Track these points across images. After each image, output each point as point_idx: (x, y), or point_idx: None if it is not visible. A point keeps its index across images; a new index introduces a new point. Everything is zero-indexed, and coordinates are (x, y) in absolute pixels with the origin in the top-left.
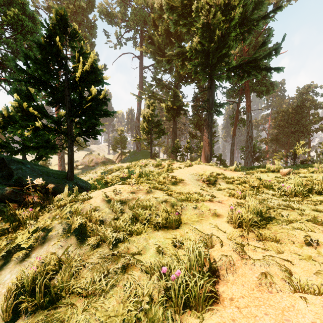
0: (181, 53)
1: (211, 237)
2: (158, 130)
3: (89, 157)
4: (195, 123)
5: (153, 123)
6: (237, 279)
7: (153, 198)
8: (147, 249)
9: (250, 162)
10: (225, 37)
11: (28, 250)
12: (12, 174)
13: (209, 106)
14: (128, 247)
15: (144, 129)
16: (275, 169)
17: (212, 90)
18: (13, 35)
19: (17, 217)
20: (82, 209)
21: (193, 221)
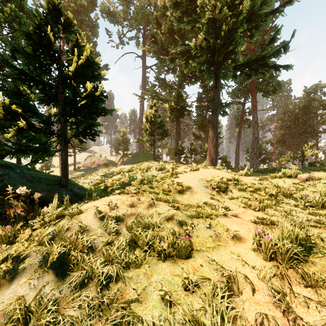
0: (186, 51)
1: (237, 276)
2: (161, 132)
3: (90, 158)
4: (199, 124)
5: (156, 124)
6: None
7: (157, 213)
8: (148, 292)
9: (255, 164)
10: (232, 33)
11: None
12: None
13: (214, 106)
14: (123, 288)
15: (146, 130)
16: (293, 174)
17: (218, 89)
18: (10, 32)
19: None
20: (69, 228)
21: (208, 247)
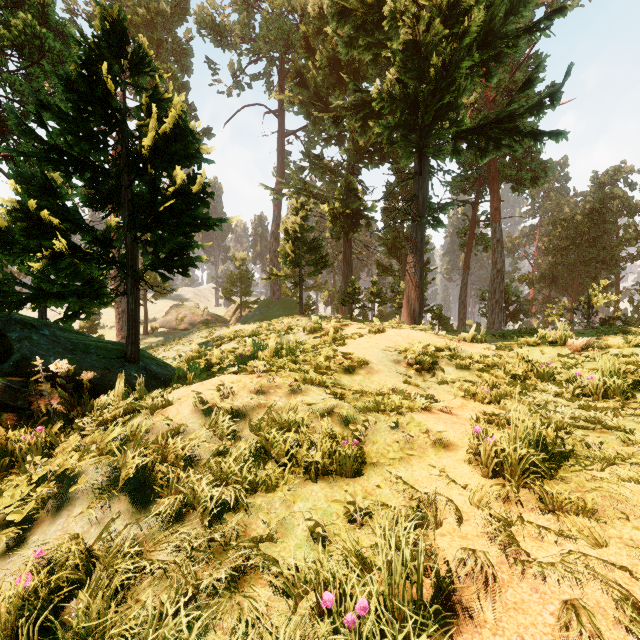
0: (362, 103)
1: (435, 500)
2: (314, 259)
3: (177, 311)
4: (389, 244)
5: (304, 245)
6: (506, 618)
7: (304, 404)
8: (288, 526)
9: (498, 321)
10: (450, 70)
11: (23, 525)
12: (10, 350)
13: (417, 210)
14: (246, 522)
15: (286, 256)
16: (558, 338)
17: (424, 177)
18: (23, 66)
19: (10, 447)
20: (149, 430)
21: (392, 459)
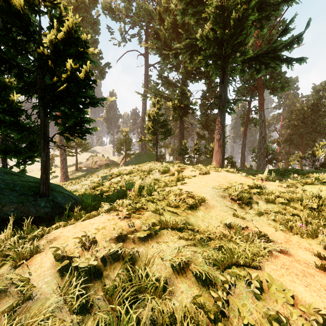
0: (190, 45)
1: None
2: (164, 131)
3: (92, 159)
4: (203, 123)
5: (158, 123)
6: None
7: (160, 258)
8: None
9: (263, 164)
10: (242, 21)
11: None
12: None
13: (221, 103)
14: None
15: (149, 129)
16: None
17: (225, 84)
18: None
19: None
20: (4, 289)
21: None
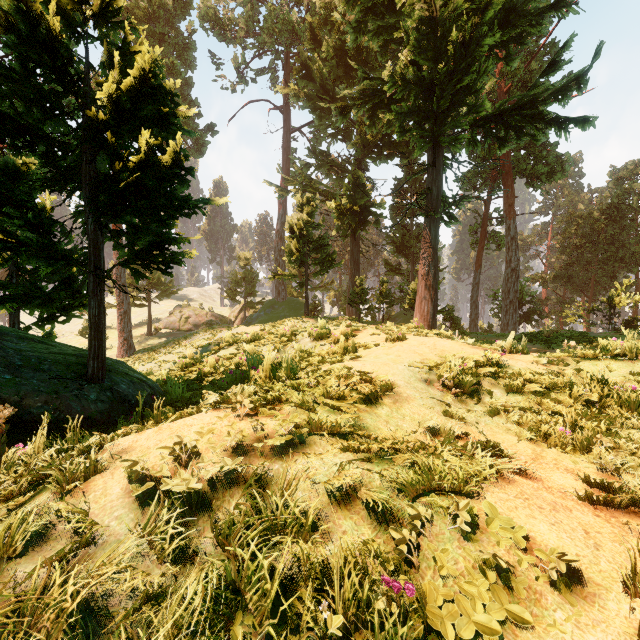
0: (371, 92)
1: None
2: (321, 258)
3: (181, 312)
4: (397, 242)
5: (310, 243)
6: None
7: (308, 479)
8: None
9: (512, 323)
10: (470, 48)
11: None
12: None
13: (430, 204)
14: None
15: (291, 254)
16: (628, 351)
17: (438, 168)
18: (10, 52)
19: None
20: (47, 529)
21: (483, 628)
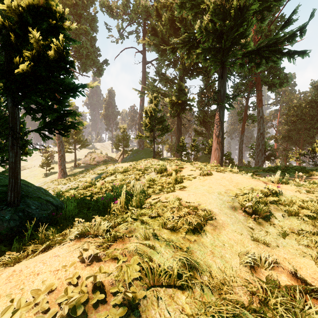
0: (188, 40)
1: None
2: (161, 127)
3: (91, 155)
4: (201, 119)
5: (156, 120)
6: None
7: None
8: None
9: (261, 161)
10: (243, 11)
11: None
12: None
13: (220, 98)
14: None
15: (146, 126)
16: None
17: (224, 79)
18: None
19: None
20: None
21: None
